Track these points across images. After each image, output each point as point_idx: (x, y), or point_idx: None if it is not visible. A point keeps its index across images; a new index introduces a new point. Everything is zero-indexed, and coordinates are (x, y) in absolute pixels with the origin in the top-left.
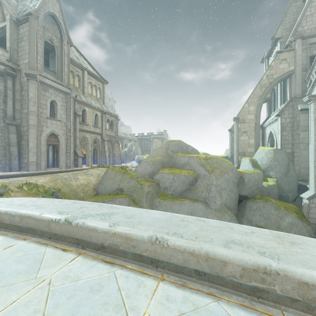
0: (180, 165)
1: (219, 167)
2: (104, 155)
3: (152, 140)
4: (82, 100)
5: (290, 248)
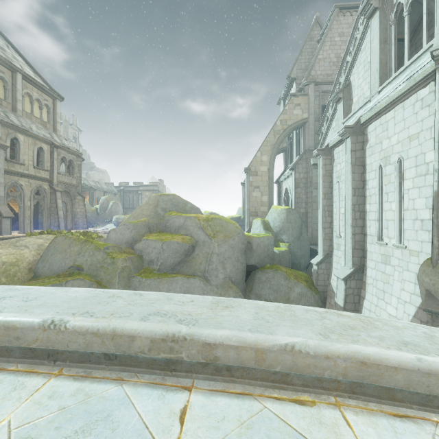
0: (173, 229)
1: (223, 230)
2: (55, 215)
3: (142, 194)
4: (10, 121)
5: (218, 312)
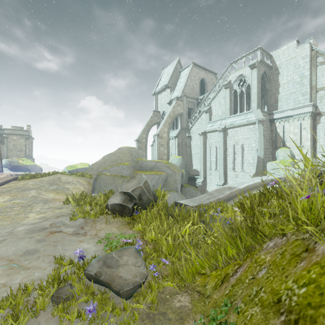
0: (148, 168)
1: (175, 168)
2: None
3: (8, 137)
4: None
5: None
